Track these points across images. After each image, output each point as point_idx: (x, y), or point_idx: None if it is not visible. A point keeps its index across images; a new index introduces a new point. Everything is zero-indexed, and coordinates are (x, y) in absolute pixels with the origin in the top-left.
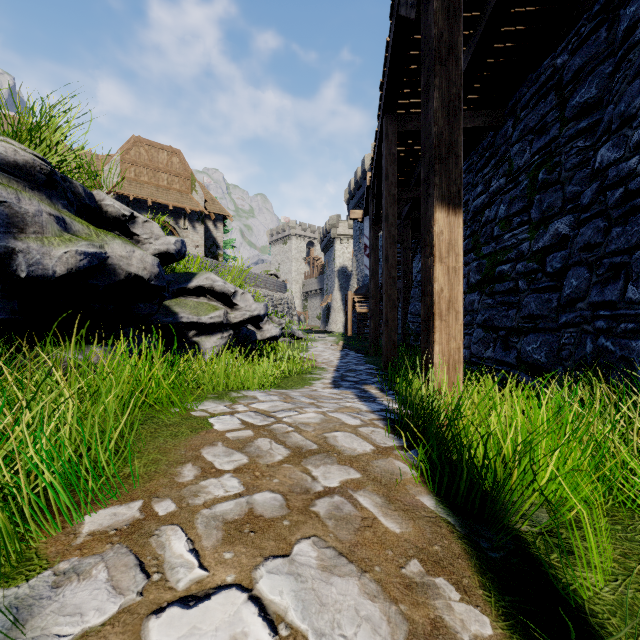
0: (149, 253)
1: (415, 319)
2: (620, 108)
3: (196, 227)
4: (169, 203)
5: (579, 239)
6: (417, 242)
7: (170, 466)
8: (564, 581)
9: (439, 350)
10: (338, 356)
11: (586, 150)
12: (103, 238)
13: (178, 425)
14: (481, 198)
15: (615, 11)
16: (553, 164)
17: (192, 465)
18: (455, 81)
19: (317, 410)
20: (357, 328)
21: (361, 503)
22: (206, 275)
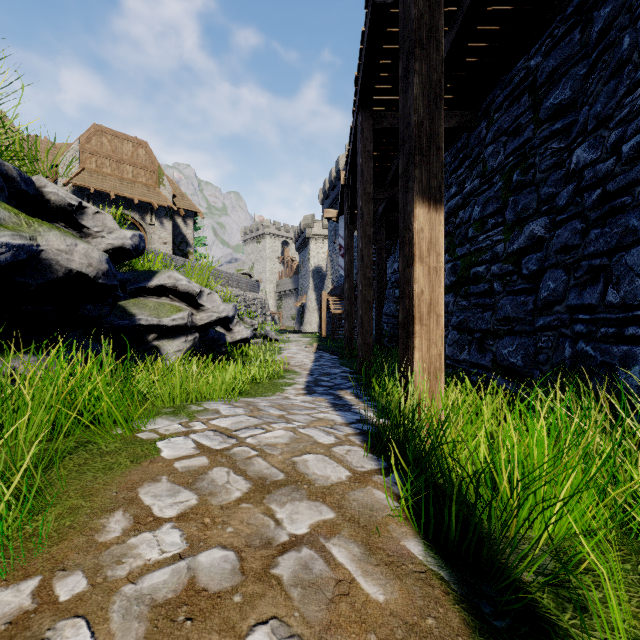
0: (101, 248)
1: (390, 320)
2: (596, 109)
3: (164, 223)
4: (134, 197)
5: (556, 241)
6: (391, 243)
7: (92, 516)
8: None
9: (419, 357)
10: (312, 358)
11: (560, 152)
12: (36, 228)
13: (117, 453)
14: (455, 199)
15: (588, 13)
16: (527, 165)
17: (123, 513)
18: (436, 67)
19: (286, 426)
20: (332, 329)
21: (335, 557)
22: (168, 273)
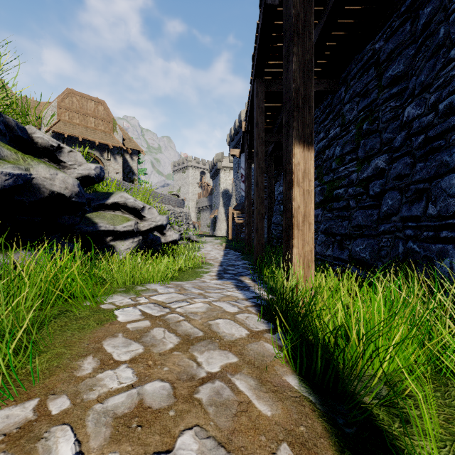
0: (73, 176)
1: (277, 227)
2: (421, 79)
3: (117, 158)
4: (96, 140)
5: (393, 171)
6: (278, 173)
7: (72, 360)
8: (406, 452)
9: (297, 252)
10: (222, 254)
11: (396, 108)
12: (29, 162)
13: (87, 318)
14: (323, 142)
15: (416, 11)
16: (373, 118)
17: (92, 357)
18: (308, 50)
19: (204, 300)
20: (236, 233)
21: (238, 387)
22: (120, 194)
